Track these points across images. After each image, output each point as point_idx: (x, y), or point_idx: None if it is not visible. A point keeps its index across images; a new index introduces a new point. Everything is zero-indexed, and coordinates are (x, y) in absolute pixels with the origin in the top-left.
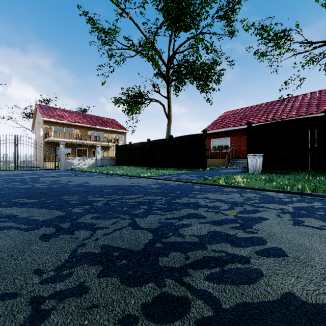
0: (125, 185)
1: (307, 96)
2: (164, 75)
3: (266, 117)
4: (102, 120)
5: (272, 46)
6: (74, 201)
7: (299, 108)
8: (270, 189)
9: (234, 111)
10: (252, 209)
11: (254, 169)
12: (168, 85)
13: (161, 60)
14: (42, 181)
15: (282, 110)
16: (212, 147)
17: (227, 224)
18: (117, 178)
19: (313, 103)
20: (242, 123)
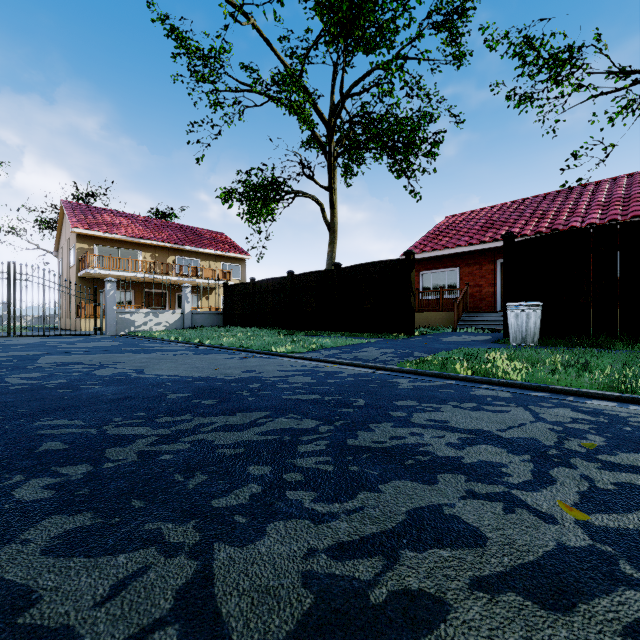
0: (227, 378)
1: (621, 181)
2: (322, 143)
3: (536, 226)
4: (198, 235)
5: (546, 81)
6: (56, 444)
7: (608, 205)
8: (597, 392)
9: (466, 215)
10: (613, 480)
11: (523, 336)
12: (330, 163)
13: (317, 112)
14: (37, 366)
15: (571, 210)
16: (422, 289)
17: (593, 596)
18: (217, 357)
19: (636, 194)
20: (486, 237)
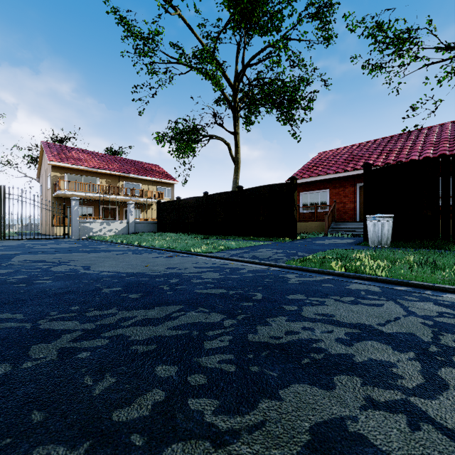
0: (153, 274)
1: (447, 126)
2: (229, 100)
3: (385, 159)
4: (139, 166)
5: (391, 54)
6: None
7: (438, 144)
8: (449, 287)
9: (333, 151)
10: None
11: (379, 239)
12: (235, 114)
13: (225, 78)
14: (9, 263)
15: (411, 147)
16: (302, 205)
17: None
18: (149, 256)
19: None
20: (348, 167)
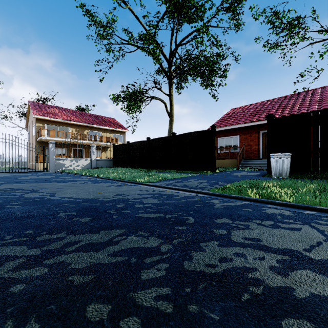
0: (104, 200)
1: (327, 88)
2: (165, 71)
3: (281, 113)
4: (100, 119)
5: (285, 36)
6: None
7: (321, 101)
8: None
9: (242, 108)
10: None
11: (280, 172)
12: (170, 81)
13: (163, 55)
14: None
15: (300, 104)
16: (219, 147)
17: None
18: (104, 185)
19: None
20: (254, 119)
